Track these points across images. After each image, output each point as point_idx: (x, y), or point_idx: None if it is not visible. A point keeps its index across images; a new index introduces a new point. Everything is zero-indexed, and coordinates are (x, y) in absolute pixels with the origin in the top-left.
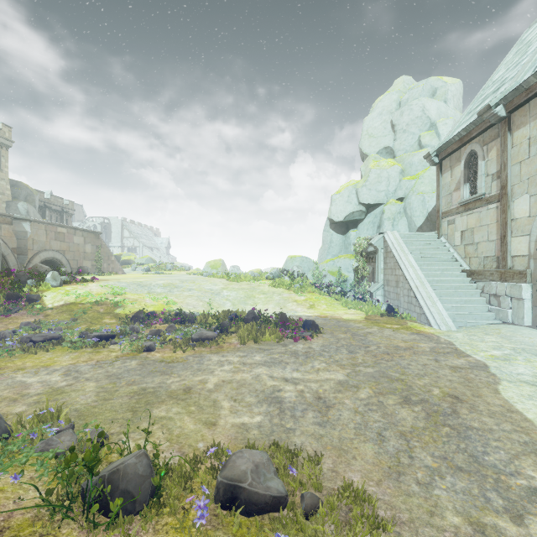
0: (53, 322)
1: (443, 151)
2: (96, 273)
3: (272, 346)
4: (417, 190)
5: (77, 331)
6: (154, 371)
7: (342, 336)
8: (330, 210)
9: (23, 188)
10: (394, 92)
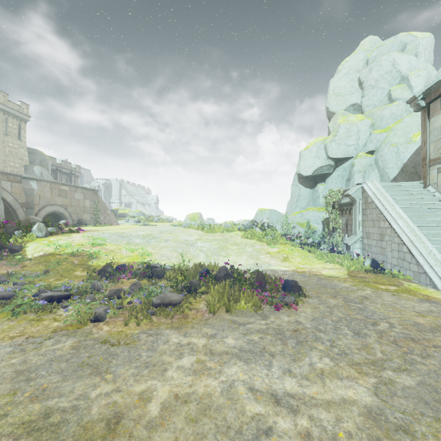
0: (26, 274)
1: (432, 92)
2: (92, 225)
3: (248, 317)
4: (390, 142)
5: (39, 287)
6: (85, 364)
7: (333, 301)
8: (298, 165)
9: (39, 154)
10: (361, 52)
